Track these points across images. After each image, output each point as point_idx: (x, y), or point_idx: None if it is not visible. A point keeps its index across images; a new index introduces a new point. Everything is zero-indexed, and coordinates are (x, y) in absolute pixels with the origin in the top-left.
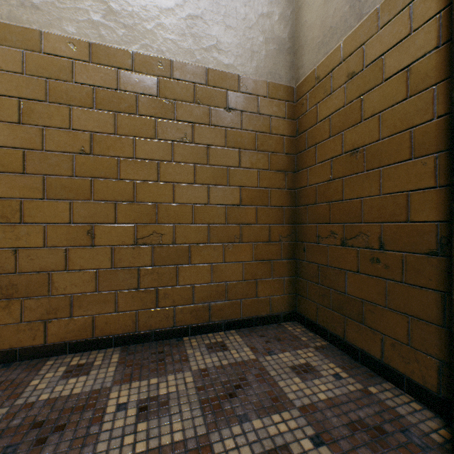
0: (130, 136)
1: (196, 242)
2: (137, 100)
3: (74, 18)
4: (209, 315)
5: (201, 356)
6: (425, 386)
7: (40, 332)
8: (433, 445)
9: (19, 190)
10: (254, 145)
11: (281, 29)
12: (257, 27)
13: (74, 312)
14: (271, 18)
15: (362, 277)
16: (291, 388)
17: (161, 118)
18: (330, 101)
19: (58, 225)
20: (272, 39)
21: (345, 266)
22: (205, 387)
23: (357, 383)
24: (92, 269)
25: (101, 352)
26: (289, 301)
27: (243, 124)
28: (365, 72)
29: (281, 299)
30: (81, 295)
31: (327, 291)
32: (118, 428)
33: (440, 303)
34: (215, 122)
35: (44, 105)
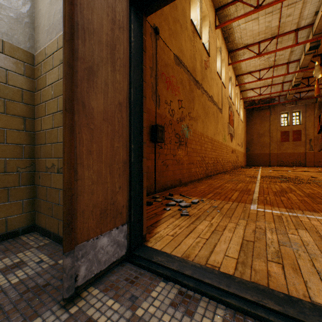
0: None
1: None
2: None
3: None
4: None
5: None
6: None
7: None
8: None
9: None
10: None
11: (19, 4)
12: None
13: None
14: None
15: None
16: None
17: None
18: (53, 74)
19: None
20: (9, 7)
21: (59, 186)
22: None
23: (54, 261)
24: None
25: None
26: (28, 218)
27: None
28: None
29: (19, 217)
30: None
31: (51, 205)
32: None
33: None
34: None
35: None
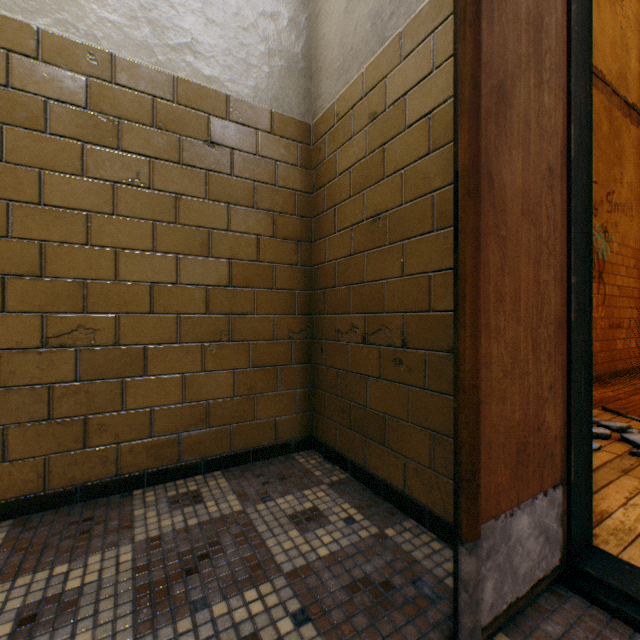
0: (34, 167)
1: (158, 341)
2: (47, 109)
3: None
4: (179, 452)
5: (157, 517)
6: (447, 519)
7: None
8: (446, 593)
9: None
10: (251, 199)
11: (292, 40)
12: (257, 30)
13: None
14: (277, 21)
15: (385, 384)
16: (284, 546)
17: (93, 144)
18: (351, 148)
19: None
20: (279, 52)
21: (366, 370)
22: (150, 566)
23: (374, 526)
24: None
25: None
26: (303, 423)
27: (235, 168)
28: (388, 113)
29: (292, 419)
30: None
31: (347, 405)
32: None
33: None
34: (189, 160)
35: None
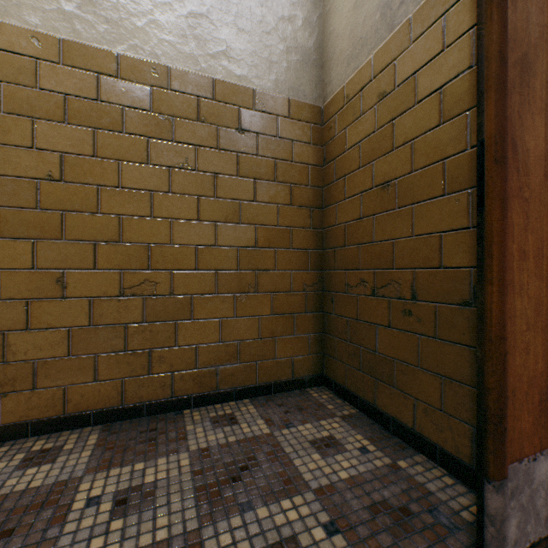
0: (115, 159)
1: (201, 292)
2: (123, 114)
3: (38, 6)
4: (217, 381)
5: (204, 432)
6: (458, 457)
7: None
8: (463, 524)
9: None
10: (273, 174)
11: (305, 37)
12: (277, 32)
13: (39, 383)
14: (293, 22)
15: (394, 332)
16: (309, 467)
17: (155, 139)
18: (360, 125)
19: (16, 271)
20: (295, 48)
21: (375, 320)
22: (204, 471)
23: (386, 457)
24: (63, 327)
25: (75, 432)
26: (315, 363)
27: (259, 149)
28: (397, 92)
29: (305, 359)
30: (48, 361)
31: (357, 349)
32: (84, 529)
33: (474, 361)
34: (224, 145)
35: None
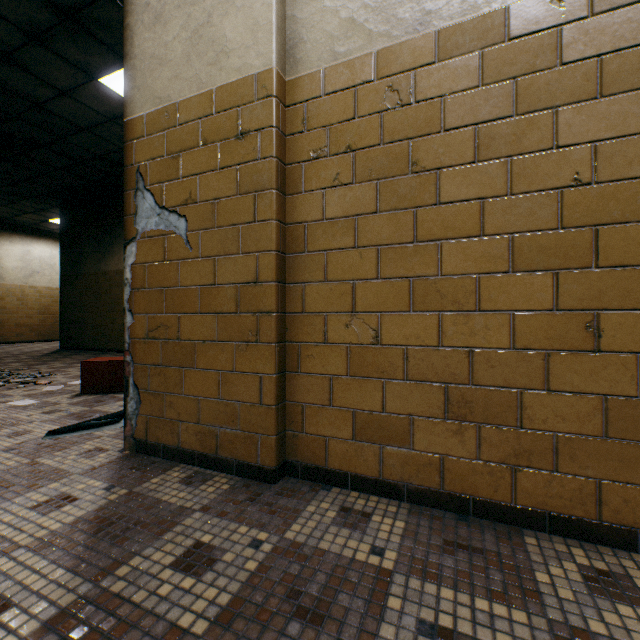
0: None
1: None
2: None
3: None
4: None
5: None
6: None
7: (503, 482)
8: None
9: (473, 262)
10: None
11: None
12: None
13: (559, 464)
14: None
15: None
16: None
17: None
18: None
19: (531, 313)
20: None
21: None
22: None
23: None
24: (593, 393)
25: (619, 554)
26: None
27: None
28: None
29: None
30: (571, 437)
31: None
32: None
33: None
34: None
35: (508, 123)
